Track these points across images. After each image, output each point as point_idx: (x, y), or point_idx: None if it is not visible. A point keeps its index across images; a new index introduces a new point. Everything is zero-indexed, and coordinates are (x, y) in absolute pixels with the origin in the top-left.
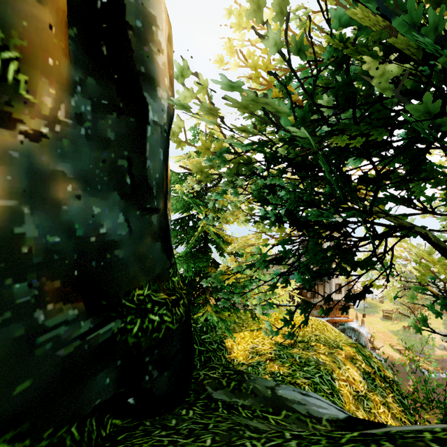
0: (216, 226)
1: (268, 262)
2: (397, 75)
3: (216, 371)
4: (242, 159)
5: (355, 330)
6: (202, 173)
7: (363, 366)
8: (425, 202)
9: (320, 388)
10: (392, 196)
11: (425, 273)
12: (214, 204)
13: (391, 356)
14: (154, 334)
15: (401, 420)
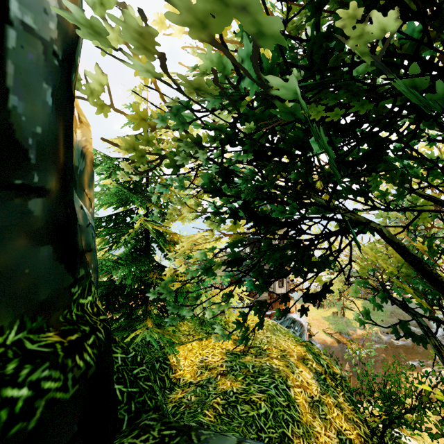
0: (159, 223)
1: (220, 264)
2: (386, 26)
3: (150, 434)
4: (189, 136)
5: (295, 321)
6: (134, 149)
7: (314, 365)
8: (379, 196)
9: (276, 402)
10: (348, 190)
11: (365, 267)
12: (157, 198)
13: (324, 340)
14: (12, 429)
15: (353, 420)
